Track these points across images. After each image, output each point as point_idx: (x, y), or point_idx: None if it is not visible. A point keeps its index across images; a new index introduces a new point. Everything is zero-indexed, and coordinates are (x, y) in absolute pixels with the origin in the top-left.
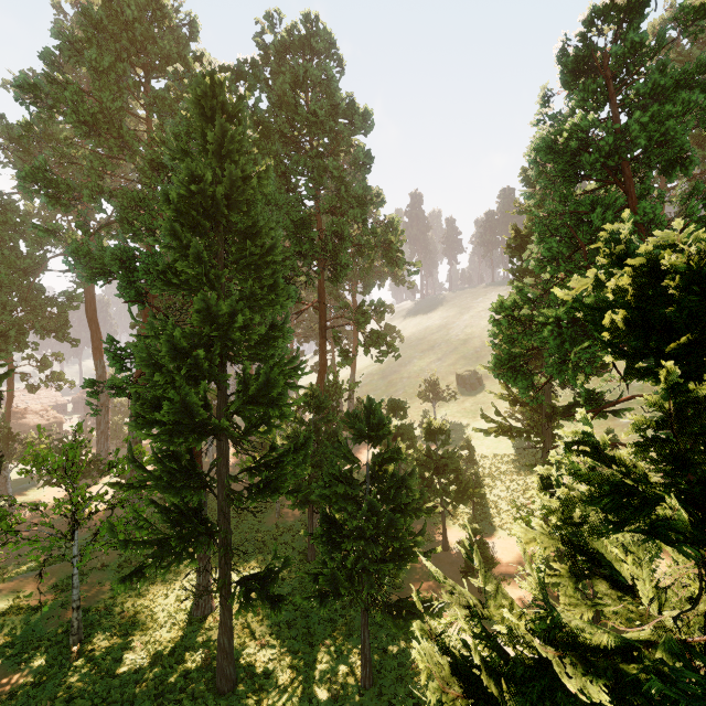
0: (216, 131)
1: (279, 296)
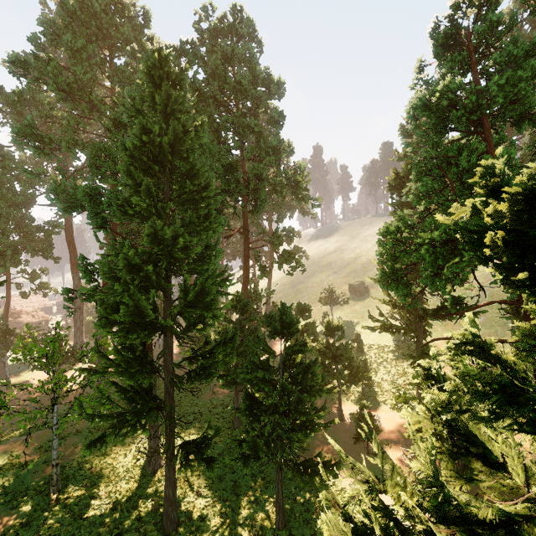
0: (163, 95)
1: (212, 223)
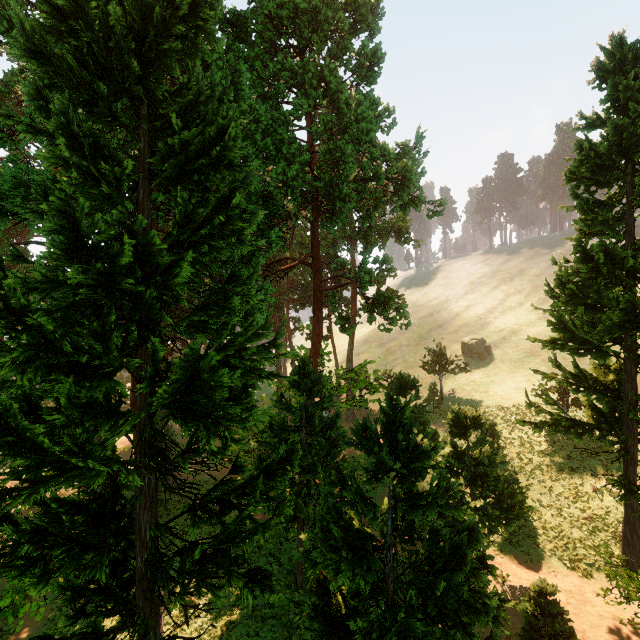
0: None
1: (234, 219)
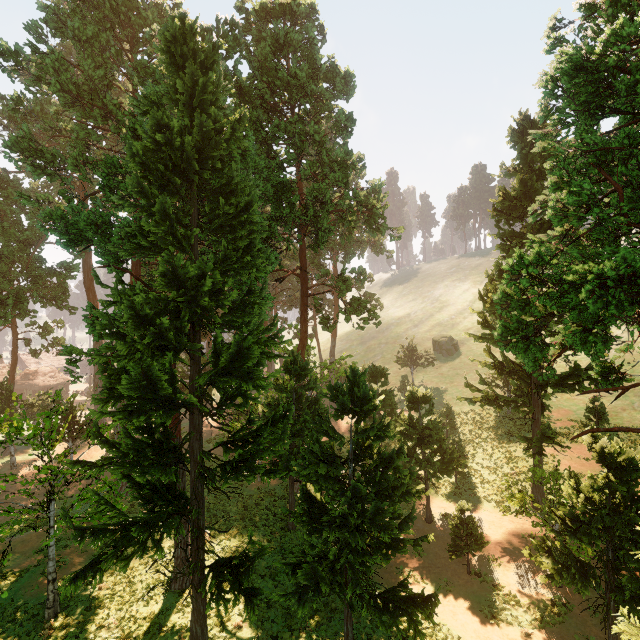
0: (187, 80)
1: (255, 258)
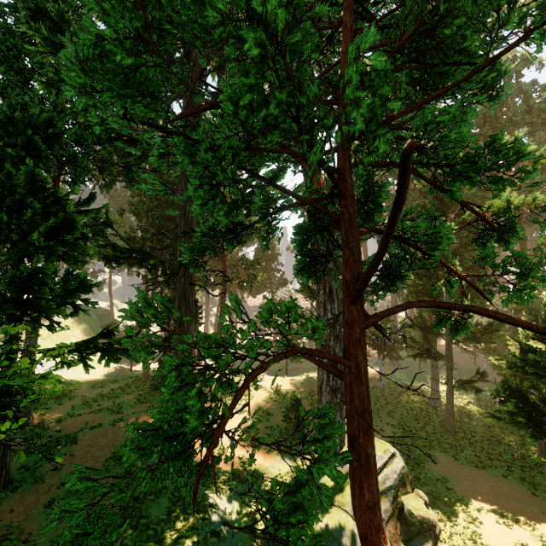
0: None
1: None
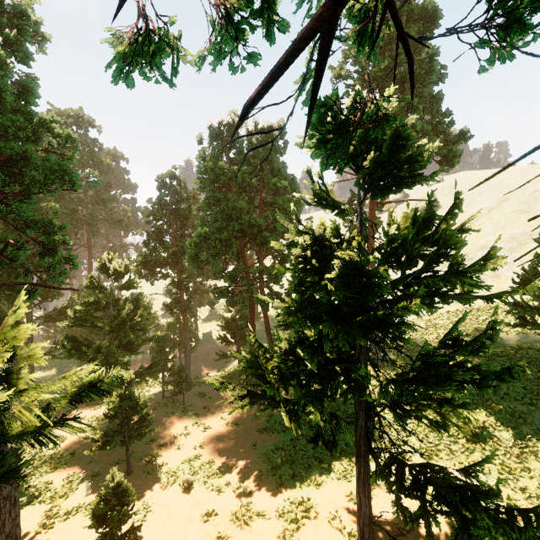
0: None
1: None
